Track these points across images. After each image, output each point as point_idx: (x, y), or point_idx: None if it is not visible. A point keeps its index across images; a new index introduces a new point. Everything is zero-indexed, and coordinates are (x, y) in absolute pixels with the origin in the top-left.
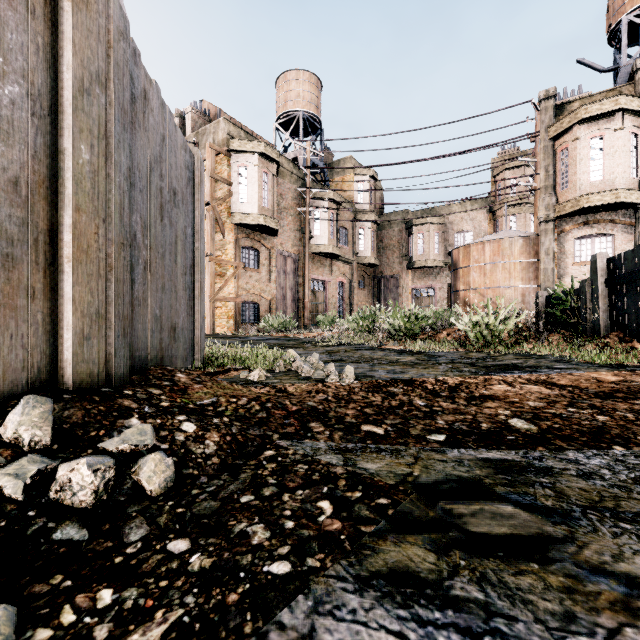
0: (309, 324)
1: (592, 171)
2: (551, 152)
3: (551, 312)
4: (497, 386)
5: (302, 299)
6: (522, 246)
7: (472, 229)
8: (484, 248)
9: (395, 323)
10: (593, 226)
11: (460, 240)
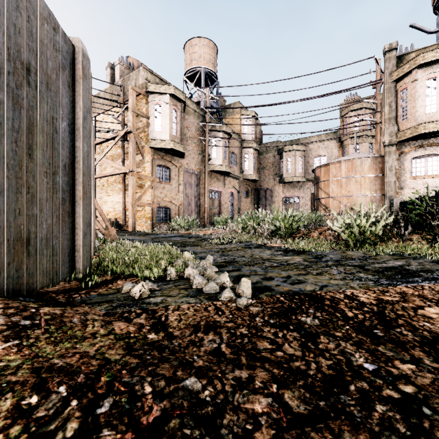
0: (208, 223)
1: (427, 105)
2: (393, 92)
3: (405, 215)
4: (430, 310)
5: (203, 205)
6: (370, 164)
7: (326, 154)
8: (341, 166)
9: (277, 224)
10: (426, 148)
11: (317, 162)
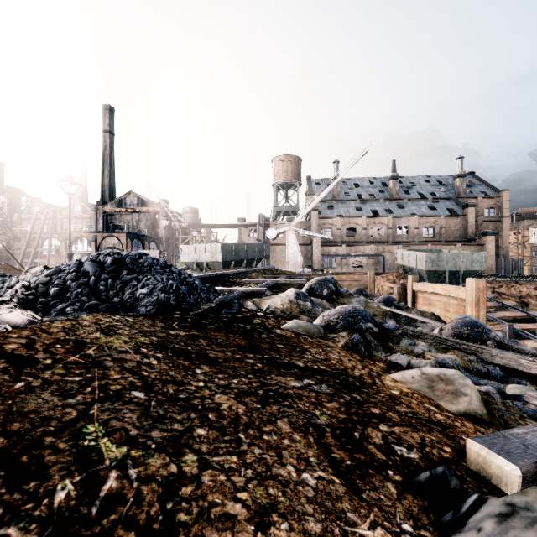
0: None
1: None
2: None
3: None
4: None
5: None
6: None
7: None
8: None
9: None
10: None
11: None
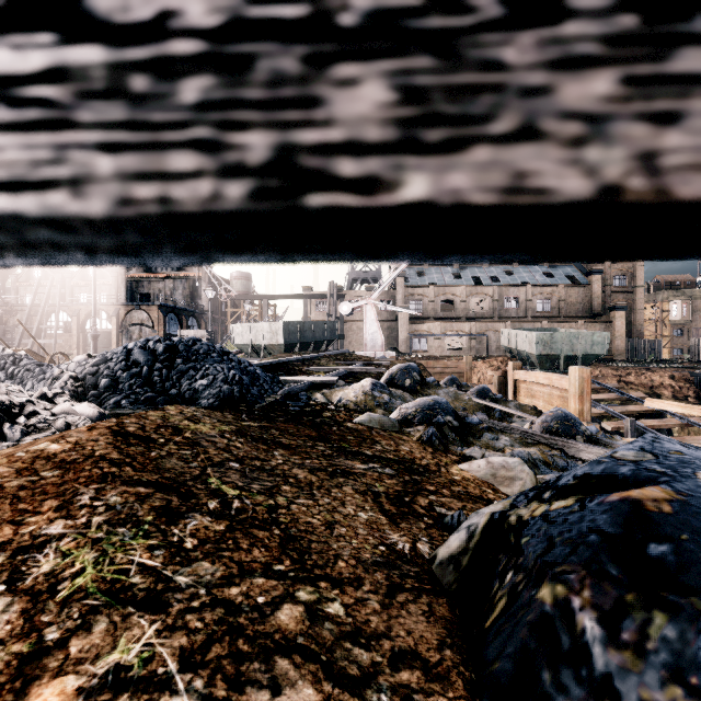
0: None
1: None
2: None
3: None
4: None
5: None
6: None
7: None
8: None
9: None
10: None
11: None
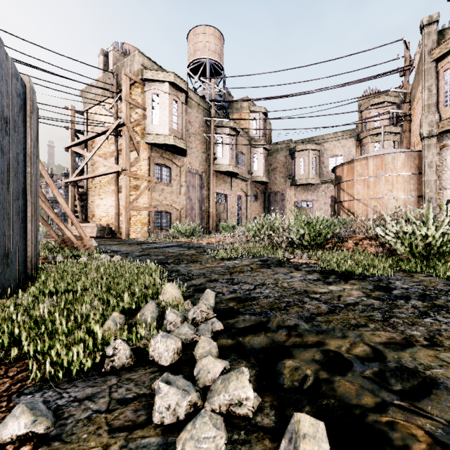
0: (213, 229)
1: None
2: (434, 73)
3: None
4: None
5: (207, 209)
6: (404, 160)
7: (343, 154)
8: (368, 163)
9: (300, 232)
10: None
11: (333, 163)
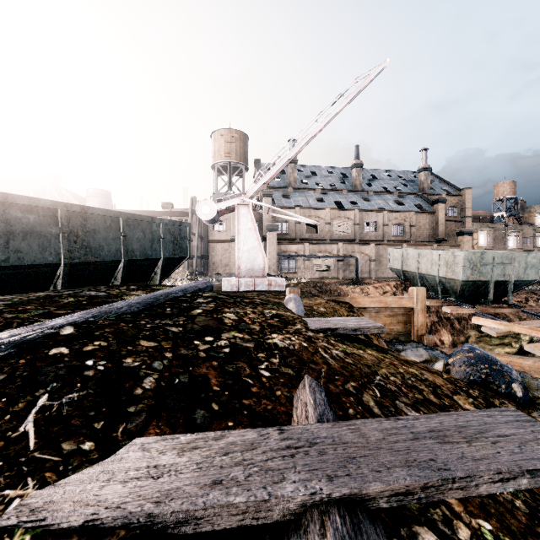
0: None
1: None
2: None
3: None
4: None
5: None
6: None
7: None
8: None
9: None
10: None
11: None
